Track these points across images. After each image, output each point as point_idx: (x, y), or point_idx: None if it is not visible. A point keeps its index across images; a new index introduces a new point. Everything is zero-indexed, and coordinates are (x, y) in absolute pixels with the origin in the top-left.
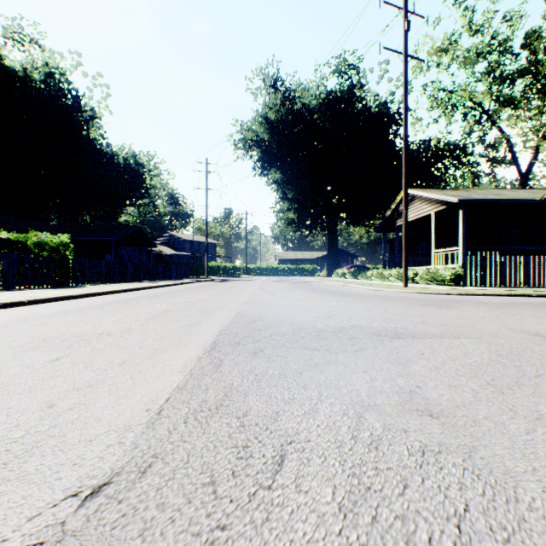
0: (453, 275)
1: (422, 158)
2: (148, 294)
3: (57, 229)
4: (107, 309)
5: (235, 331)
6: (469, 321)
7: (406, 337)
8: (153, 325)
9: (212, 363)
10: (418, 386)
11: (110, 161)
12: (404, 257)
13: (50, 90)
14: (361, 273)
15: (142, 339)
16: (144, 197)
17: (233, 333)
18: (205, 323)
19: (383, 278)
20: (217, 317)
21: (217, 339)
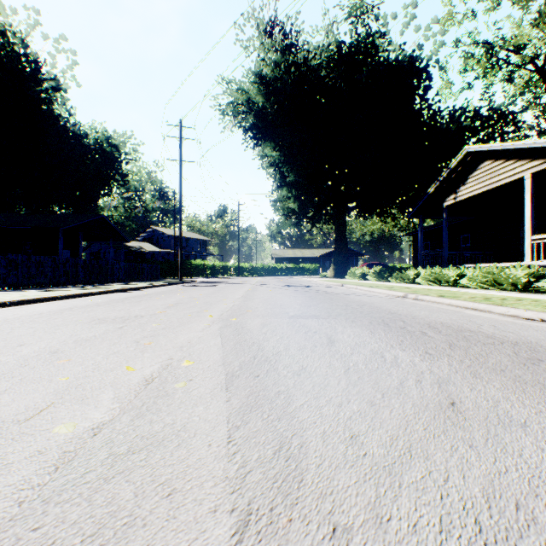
0: None
1: (458, 127)
2: None
3: None
4: None
5: None
6: None
7: None
8: None
9: None
10: None
11: (78, 142)
12: None
13: None
14: (394, 273)
15: None
16: (120, 185)
17: None
18: None
19: (443, 281)
20: None
21: None
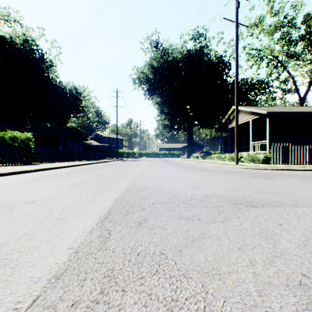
0: (265, 157)
1: (243, 89)
2: (78, 169)
3: (29, 130)
4: (45, 180)
5: (126, 199)
6: (294, 190)
7: (257, 205)
8: (68, 194)
9: (101, 236)
10: (305, 275)
11: (61, 91)
12: (236, 146)
13: (26, 49)
14: (207, 156)
15: (53, 208)
16: (81, 112)
17: (125, 202)
18: (106, 192)
19: (221, 159)
20: (116, 187)
21: (111, 207)
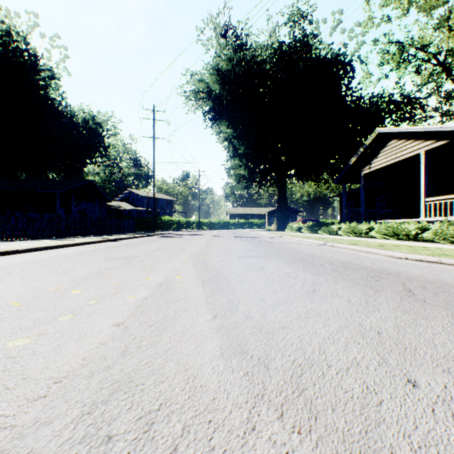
0: None
1: (376, 110)
2: None
3: None
4: None
5: None
6: None
7: None
8: None
9: None
10: None
11: (69, 120)
12: None
13: (5, 47)
14: (322, 227)
15: None
16: (103, 155)
17: None
18: None
19: (358, 233)
20: None
21: None
